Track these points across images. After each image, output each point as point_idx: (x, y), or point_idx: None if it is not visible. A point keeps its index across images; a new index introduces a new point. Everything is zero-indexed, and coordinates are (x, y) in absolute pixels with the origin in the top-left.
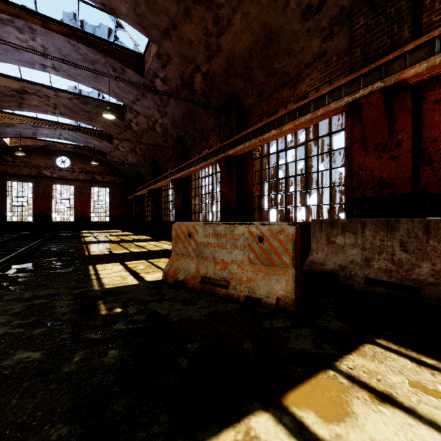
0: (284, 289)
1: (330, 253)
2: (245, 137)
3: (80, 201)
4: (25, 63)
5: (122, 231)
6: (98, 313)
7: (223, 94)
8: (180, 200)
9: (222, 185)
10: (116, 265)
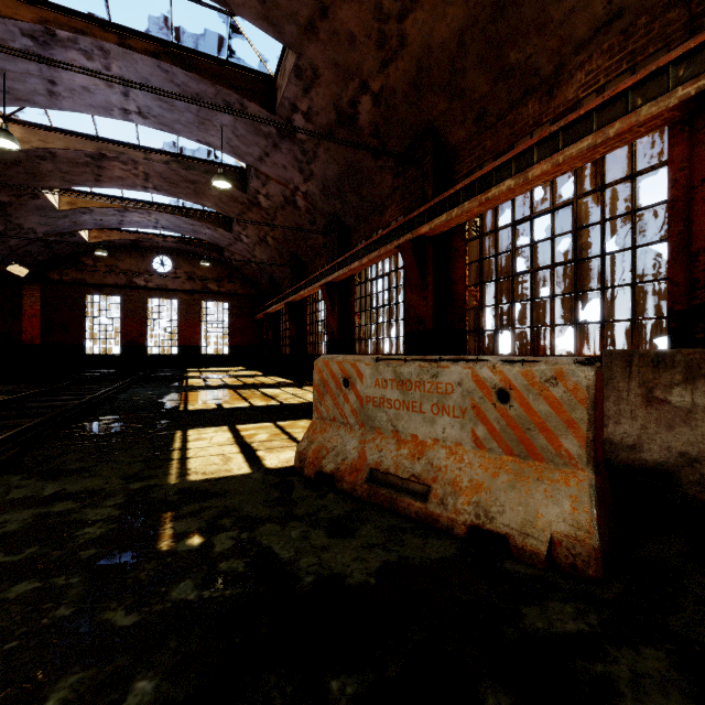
0: (568, 518)
1: (652, 424)
2: (451, 200)
3: (187, 323)
4: (100, 110)
5: (247, 369)
6: (153, 547)
7: (409, 127)
8: (336, 319)
9: (408, 289)
10: (221, 431)
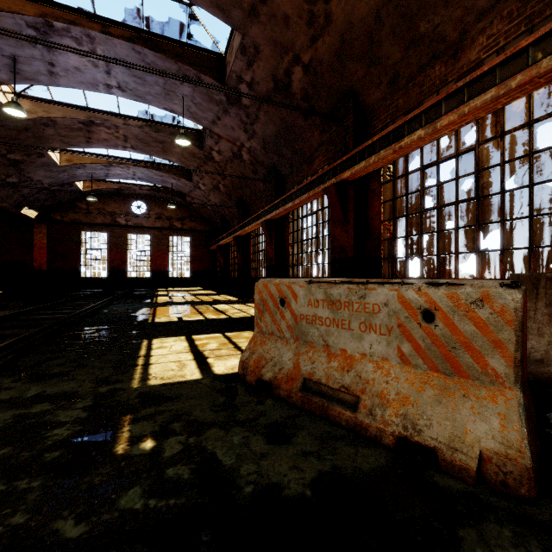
0: (497, 436)
1: None
2: (369, 149)
3: (158, 253)
4: (88, 86)
5: (204, 289)
6: (110, 450)
7: (334, 91)
8: (274, 249)
9: (332, 224)
10: (180, 341)
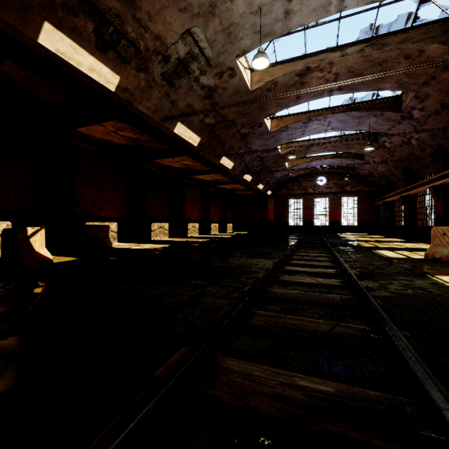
0: None
1: None
2: None
3: (333, 209)
4: (316, 133)
5: (370, 234)
6: (394, 261)
7: None
8: (441, 206)
9: None
10: (388, 251)
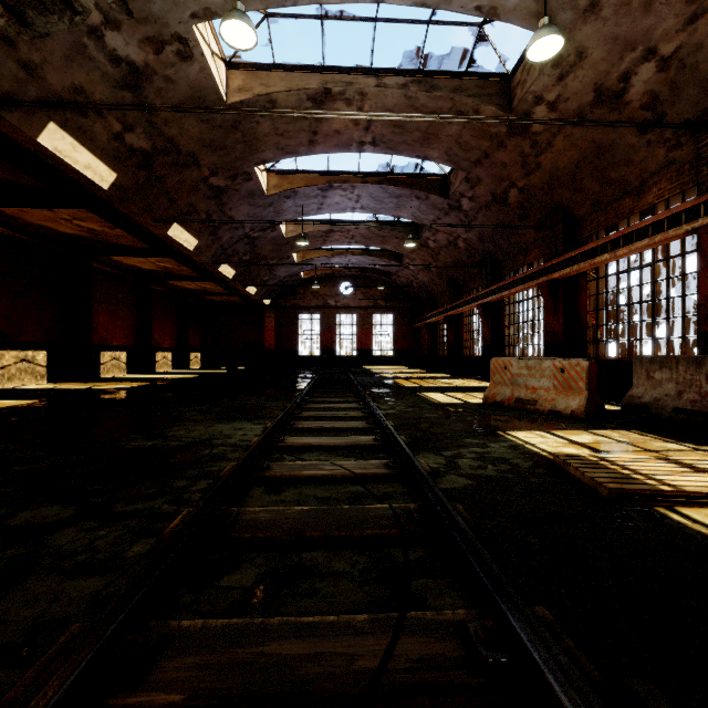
0: (577, 404)
1: (649, 388)
2: (573, 259)
3: (363, 332)
4: (340, 210)
5: (409, 368)
6: (450, 410)
7: (546, 205)
8: (489, 330)
9: (545, 312)
10: (438, 394)
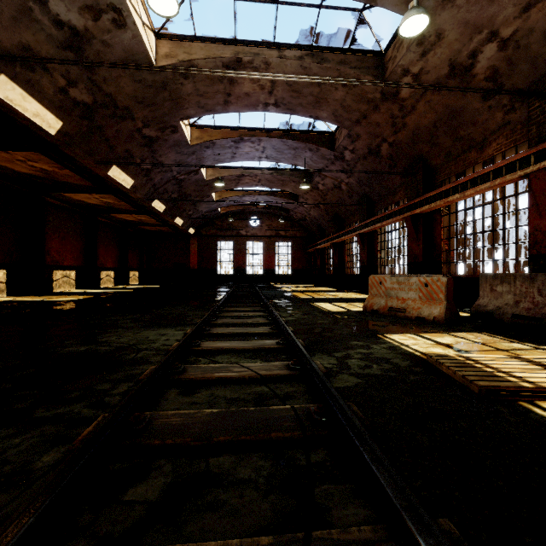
0: (438, 312)
1: (492, 298)
2: (431, 198)
3: (267, 255)
4: (249, 159)
5: (303, 283)
6: (337, 317)
7: (409, 156)
8: (366, 254)
9: (409, 240)
10: (327, 304)
